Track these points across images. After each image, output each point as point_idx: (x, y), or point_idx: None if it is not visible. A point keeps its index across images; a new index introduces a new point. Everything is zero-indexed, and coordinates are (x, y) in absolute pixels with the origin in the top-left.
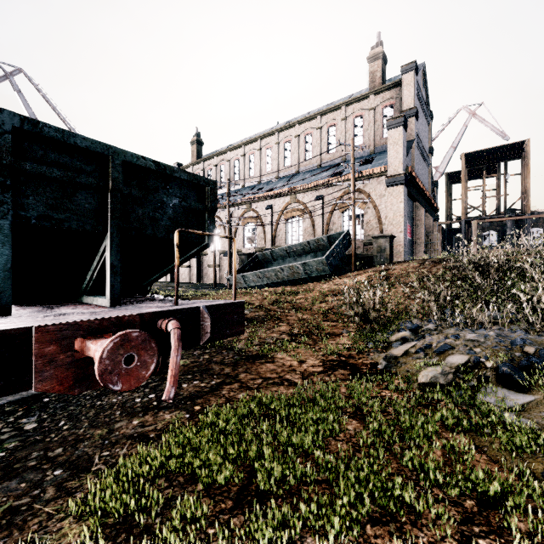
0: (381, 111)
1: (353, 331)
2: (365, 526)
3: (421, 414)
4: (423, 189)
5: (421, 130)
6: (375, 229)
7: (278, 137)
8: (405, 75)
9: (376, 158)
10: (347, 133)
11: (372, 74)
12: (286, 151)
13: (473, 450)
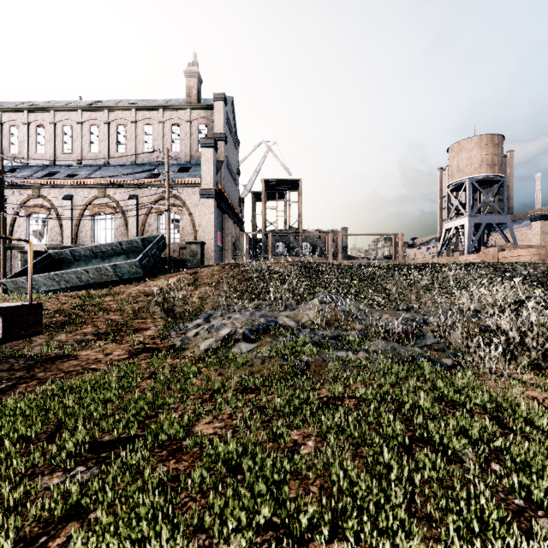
0: (197, 126)
1: (160, 325)
2: (145, 421)
3: (193, 364)
4: (231, 204)
5: (230, 153)
6: (190, 235)
7: (81, 116)
8: (216, 102)
9: (193, 169)
10: (164, 136)
11: (189, 89)
12: (92, 135)
13: (216, 374)
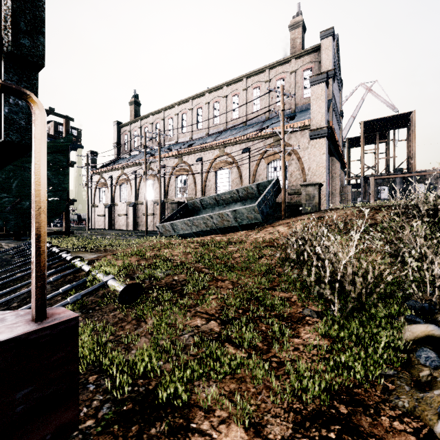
0: (301, 74)
1: (319, 311)
2: None
3: None
4: (338, 146)
5: (335, 93)
6: (298, 180)
7: (208, 97)
8: (323, 40)
9: (298, 116)
10: (270, 93)
11: (293, 40)
12: (215, 111)
13: None
